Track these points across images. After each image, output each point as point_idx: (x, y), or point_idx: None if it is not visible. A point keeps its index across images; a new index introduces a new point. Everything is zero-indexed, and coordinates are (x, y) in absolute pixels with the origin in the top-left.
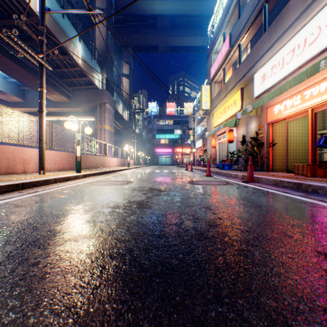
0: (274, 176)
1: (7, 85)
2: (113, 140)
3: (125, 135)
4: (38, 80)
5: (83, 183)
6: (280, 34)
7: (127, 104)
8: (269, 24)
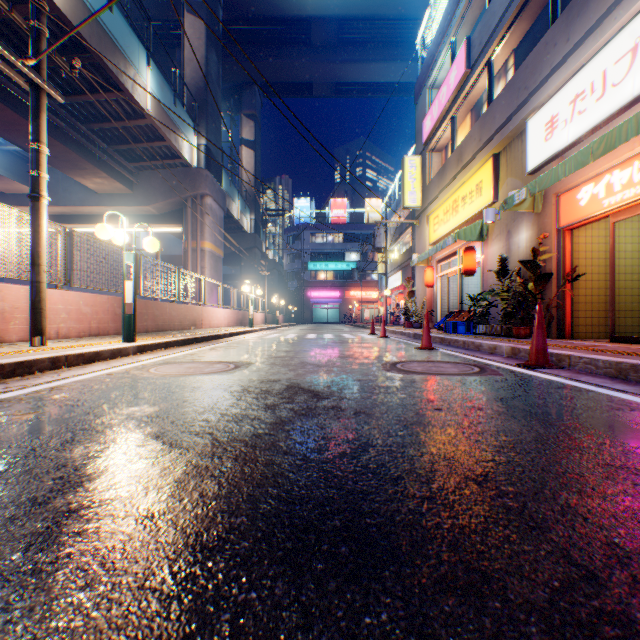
0: (598, 352)
1: (1, 158)
2: (220, 273)
3: (247, 263)
4: (60, 146)
5: (125, 369)
6: (598, 17)
7: (251, 201)
8: (563, 6)
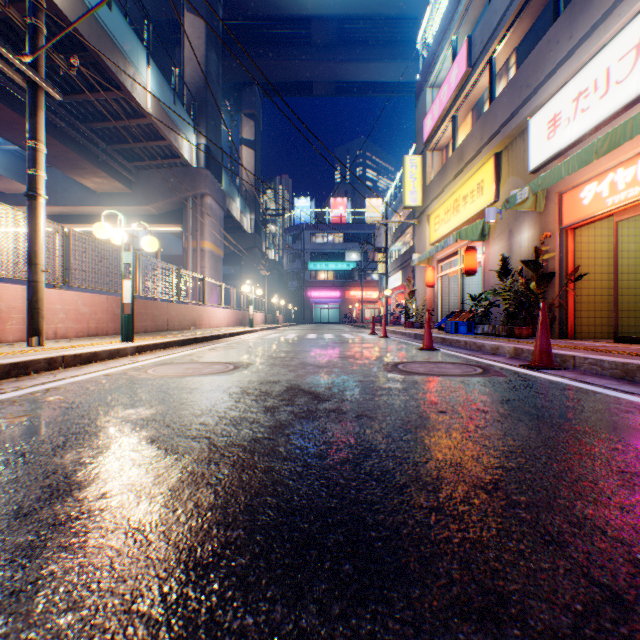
0: (603, 352)
1: (0, 157)
2: (220, 273)
3: (247, 263)
4: (60, 145)
5: (123, 370)
6: (602, 13)
7: (251, 200)
8: (565, 3)
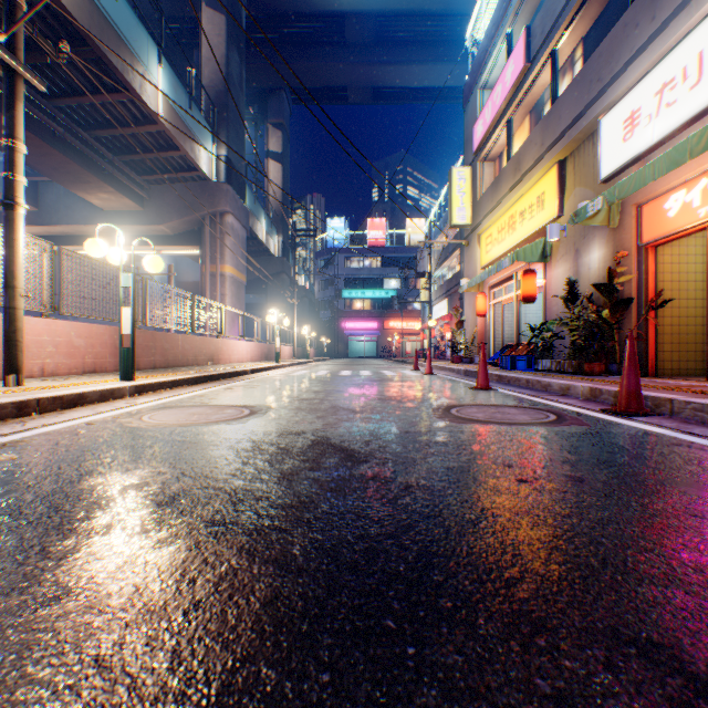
0: (706, 395)
1: None
2: (243, 301)
3: (274, 291)
4: (59, 155)
5: (112, 416)
6: None
7: (278, 220)
8: None
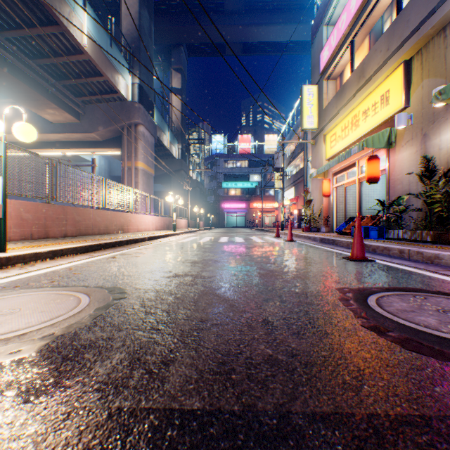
0: None
1: None
2: (152, 187)
3: (176, 182)
4: (10, 76)
5: None
6: None
7: (178, 134)
8: None
